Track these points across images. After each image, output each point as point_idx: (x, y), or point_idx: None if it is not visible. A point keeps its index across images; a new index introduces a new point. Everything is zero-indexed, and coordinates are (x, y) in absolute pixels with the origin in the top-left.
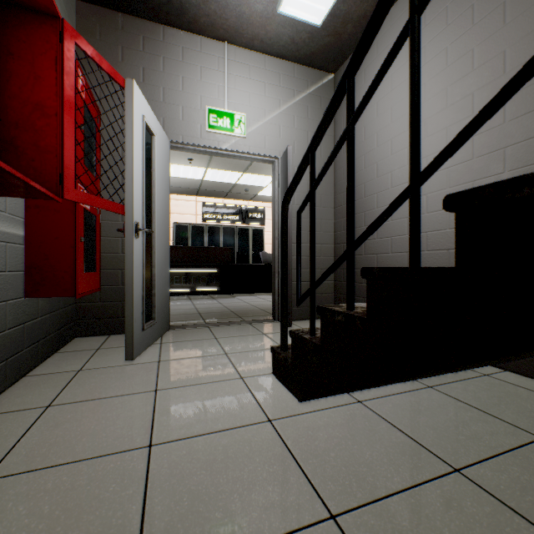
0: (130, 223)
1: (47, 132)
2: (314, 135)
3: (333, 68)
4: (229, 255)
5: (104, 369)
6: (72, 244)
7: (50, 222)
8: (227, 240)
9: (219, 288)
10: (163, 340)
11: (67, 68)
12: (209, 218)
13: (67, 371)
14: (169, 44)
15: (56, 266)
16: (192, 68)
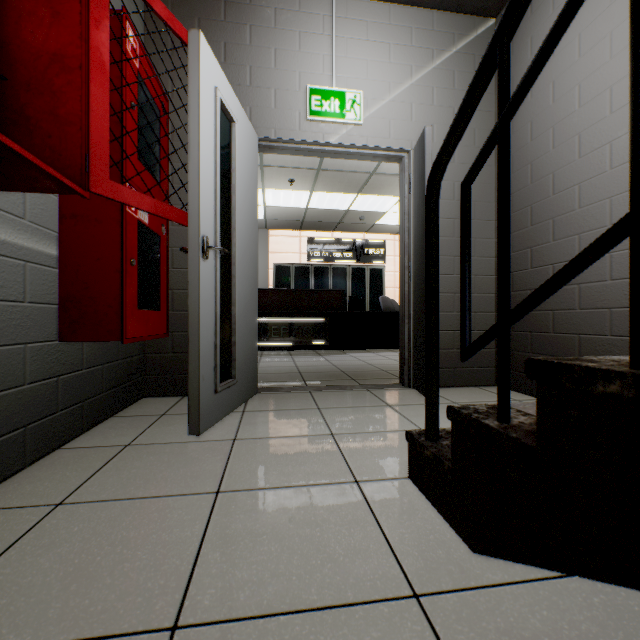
0: (195, 237)
1: (68, 94)
2: None
3: (494, 7)
4: (340, 300)
5: (158, 446)
6: (117, 268)
7: (90, 237)
8: (337, 283)
9: (327, 342)
10: (246, 406)
11: None
12: (315, 256)
13: (111, 446)
14: (258, 7)
15: (97, 298)
16: (287, 36)
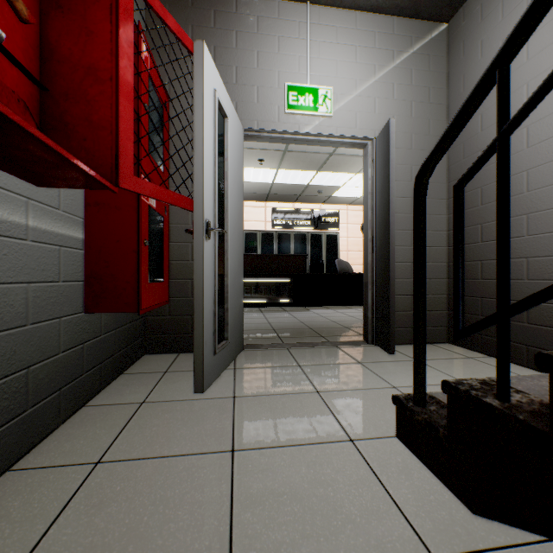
0: (200, 221)
1: (100, 102)
2: (516, 28)
3: (447, 13)
4: (303, 263)
5: (170, 403)
6: (134, 249)
7: (110, 222)
8: (298, 248)
9: (292, 299)
10: (236, 363)
11: (123, 18)
12: (278, 224)
13: (128, 403)
14: (243, 15)
15: (117, 275)
16: (268, 40)
